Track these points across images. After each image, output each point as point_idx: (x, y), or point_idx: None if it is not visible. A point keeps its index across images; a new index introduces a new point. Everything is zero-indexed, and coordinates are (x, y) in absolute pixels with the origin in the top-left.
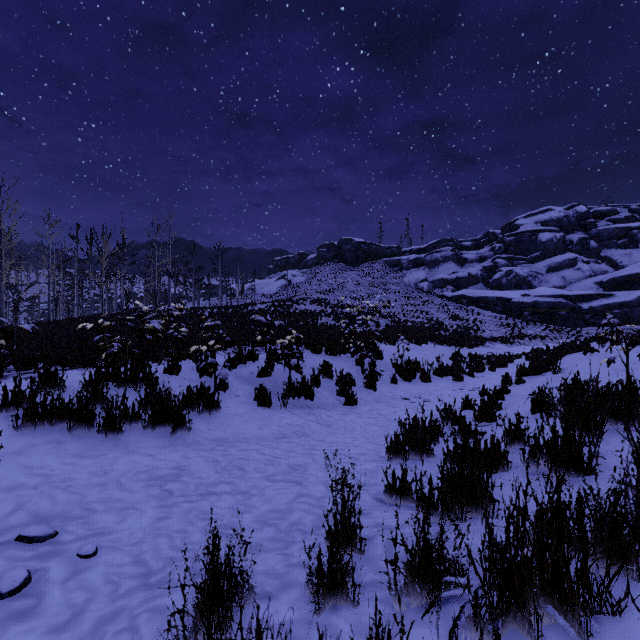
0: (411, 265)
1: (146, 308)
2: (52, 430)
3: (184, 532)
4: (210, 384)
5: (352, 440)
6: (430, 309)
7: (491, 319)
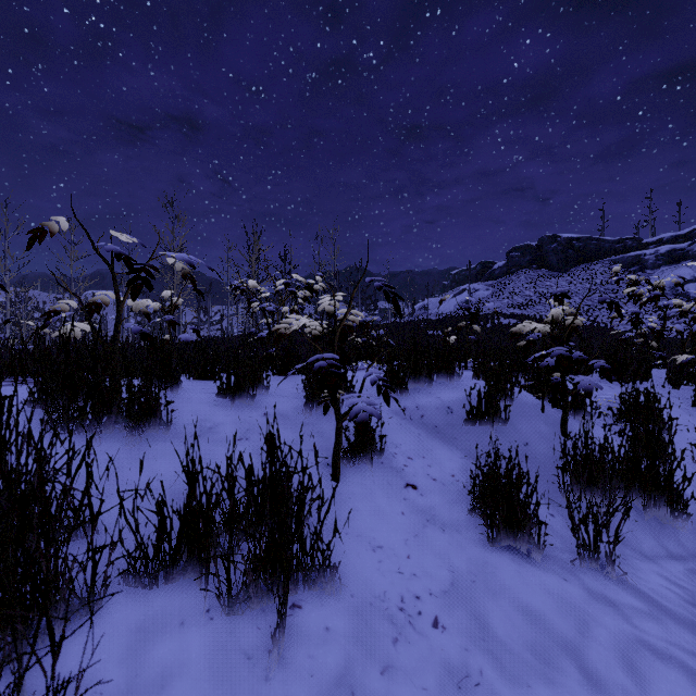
0: (662, 261)
1: (254, 284)
2: None
3: None
4: (331, 436)
5: None
6: None
7: None
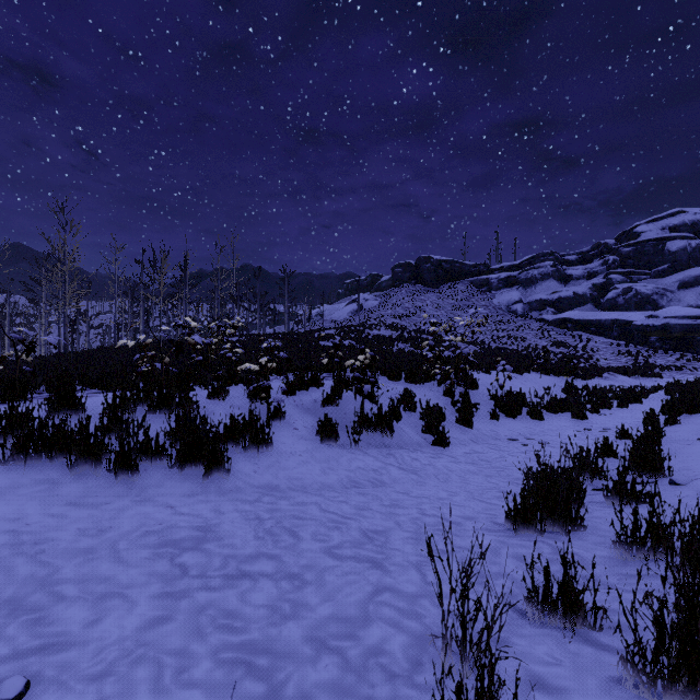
0: (502, 285)
1: (195, 324)
2: (50, 466)
3: (184, 655)
4: (263, 413)
5: (449, 495)
6: (526, 335)
7: (606, 346)
